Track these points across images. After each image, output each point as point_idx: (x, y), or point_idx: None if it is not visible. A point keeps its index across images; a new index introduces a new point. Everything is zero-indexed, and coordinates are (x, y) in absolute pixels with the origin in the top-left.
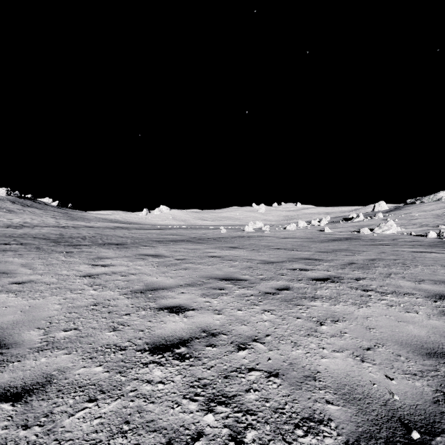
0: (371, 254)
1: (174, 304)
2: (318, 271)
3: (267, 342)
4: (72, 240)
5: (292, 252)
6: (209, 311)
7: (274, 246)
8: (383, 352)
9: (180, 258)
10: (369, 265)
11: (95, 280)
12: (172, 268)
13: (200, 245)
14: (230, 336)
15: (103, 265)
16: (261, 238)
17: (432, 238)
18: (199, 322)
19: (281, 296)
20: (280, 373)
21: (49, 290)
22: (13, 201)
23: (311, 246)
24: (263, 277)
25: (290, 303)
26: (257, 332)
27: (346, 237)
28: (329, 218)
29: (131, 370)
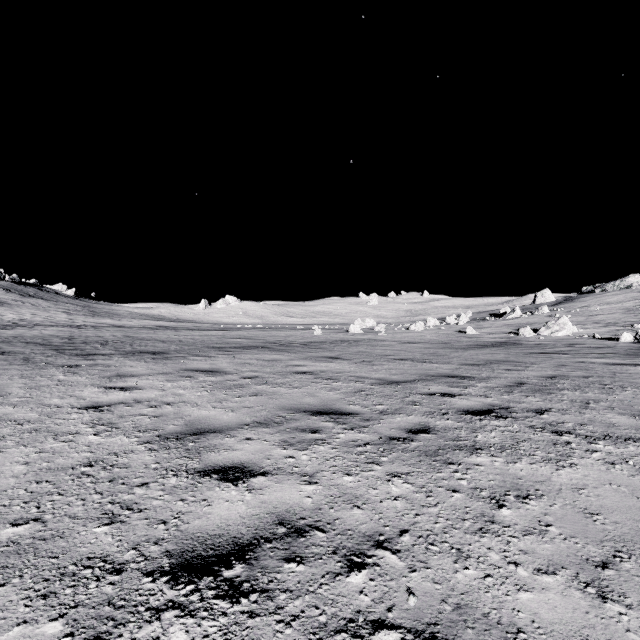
0: (546, 367)
1: (230, 463)
2: (470, 397)
3: (404, 549)
4: (85, 346)
5: (424, 365)
6: (293, 478)
7: (396, 355)
8: (636, 574)
9: (249, 375)
10: (549, 386)
11: (103, 415)
12: (234, 393)
13: (282, 354)
14: (332, 535)
15: (124, 387)
16: (375, 343)
17: (627, 343)
18: (273, 501)
19: (419, 445)
20: (440, 634)
21: (16, 436)
22: (8, 289)
23: (451, 355)
24: (384, 408)
25: (436, 459)
26: (383, 525)
27: (500, 341)
28: (470, 314)
29: (123, 629)
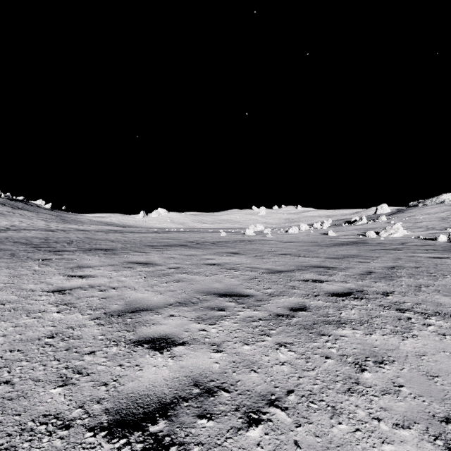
0: (387, 260)
1: (158, 335)
2: (334, 283)
3: (290, 407)
4: (56, 245)
5: (299, 259)
6: (205, 347)
7: (279, 251)
8: None
9: (173, 266)
10: (391, 274)
11: (65, 297)
12: (162, 280)
13: (198, 251)
14: (234, 395)
15: (82, 276)
16: (264, 242)
17: (443, 242)
18: (189, 366)
19: (298, 320)
20: None
21: None
22: (3, 204)
23: (319, 251)
24: (272, 291)
25: (312, 331)
26: (274, 386)
27: (352, 241)
28: (331, 221)
29: None
